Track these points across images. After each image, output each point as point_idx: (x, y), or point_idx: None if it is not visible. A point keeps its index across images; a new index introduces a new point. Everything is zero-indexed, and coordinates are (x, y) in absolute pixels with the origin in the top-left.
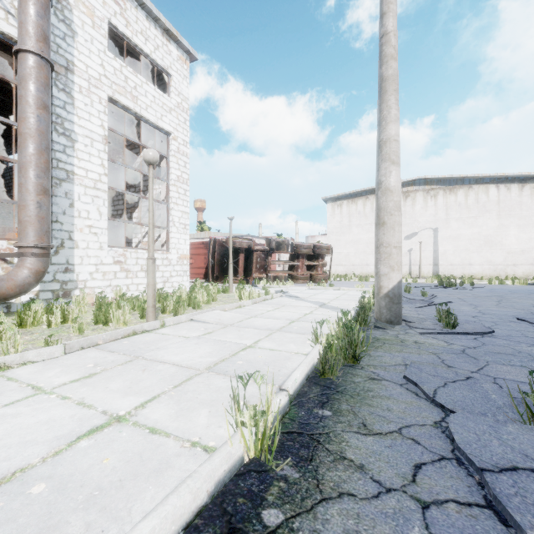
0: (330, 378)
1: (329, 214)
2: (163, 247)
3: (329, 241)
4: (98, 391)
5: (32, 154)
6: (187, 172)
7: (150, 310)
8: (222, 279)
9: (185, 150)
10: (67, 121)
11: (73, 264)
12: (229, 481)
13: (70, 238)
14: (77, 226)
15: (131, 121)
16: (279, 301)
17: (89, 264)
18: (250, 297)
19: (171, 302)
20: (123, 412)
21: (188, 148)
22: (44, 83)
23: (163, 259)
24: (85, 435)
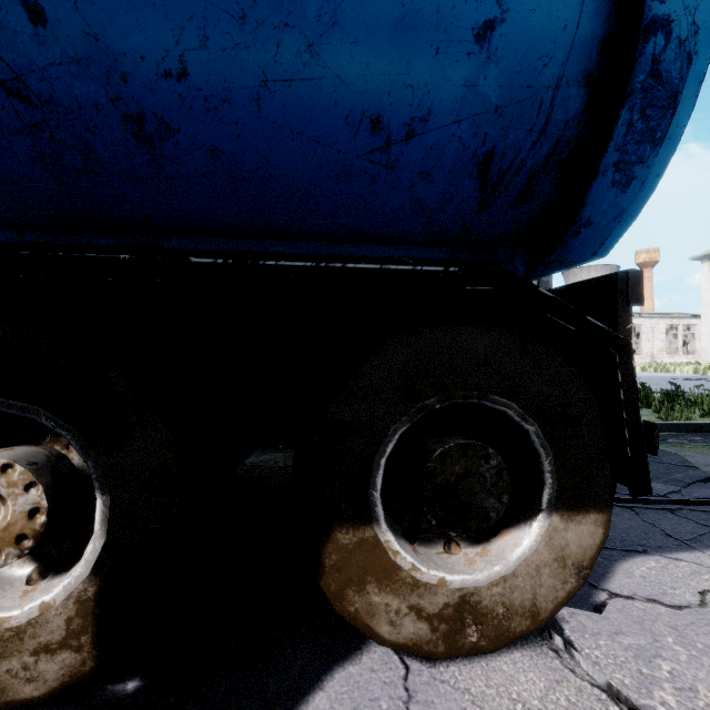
0: None
1: (703, 279)
2: None
3: (703, 318)
4: None
5: None
6: None
7: None
8: None
9: None
10: None
11: None
12: None
13: None
14: None
15: None
16: None
17: None
18: None
19: None
20: None
21: None
22: None
23: None
24: None
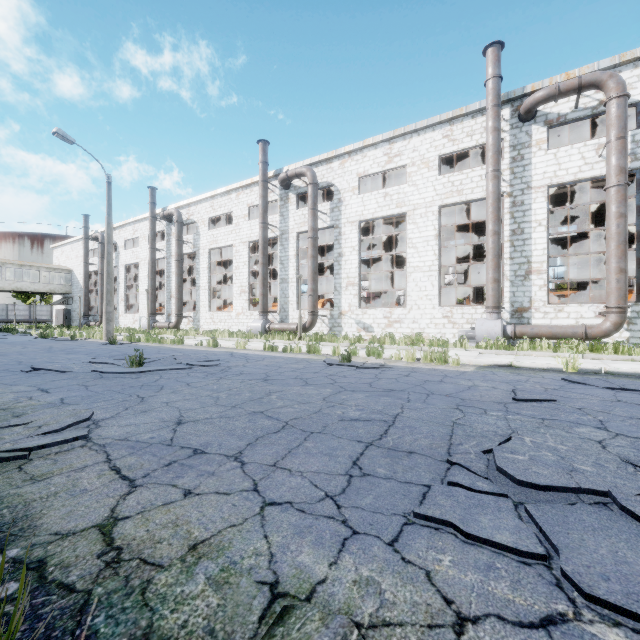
0: None
1: None
2: None
3: None
4: None
5: (612, 250)
6: None
7: None
8: None
9: None
10: None
11: None
12: (555, 370)
13: None
14: None
15: None
16: None
17: None
18: None
19: None
20: None
21: None
22: (620, 200)
23: None
24: None
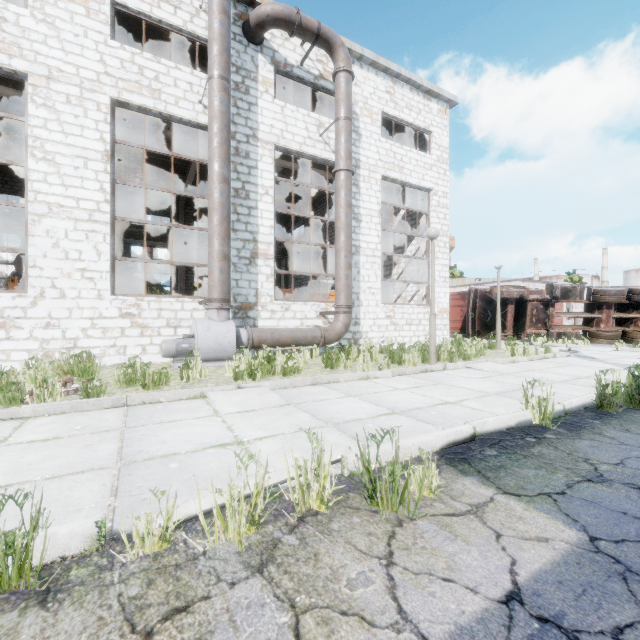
0: (608, 411)
1: None
2: (423, 301)
3: None
4: (429, 393)
5: (343, 242)
6: (446, 223)
7: (432, 356)
8: (484, 335)
9: (445, 202)
10: (355, 207)
11: (359, 319)
12: (524, 426)
13: (357, 298)
14: (361, 288)
15: (396, 188)
16: (565, 360)
17: (369, 318)
18: (525, 354)
19: (445, 352)
20: (451, 401)
21: (447, 198)
22: (349, 188)
23: (425, 313)
24: (438, 404)
